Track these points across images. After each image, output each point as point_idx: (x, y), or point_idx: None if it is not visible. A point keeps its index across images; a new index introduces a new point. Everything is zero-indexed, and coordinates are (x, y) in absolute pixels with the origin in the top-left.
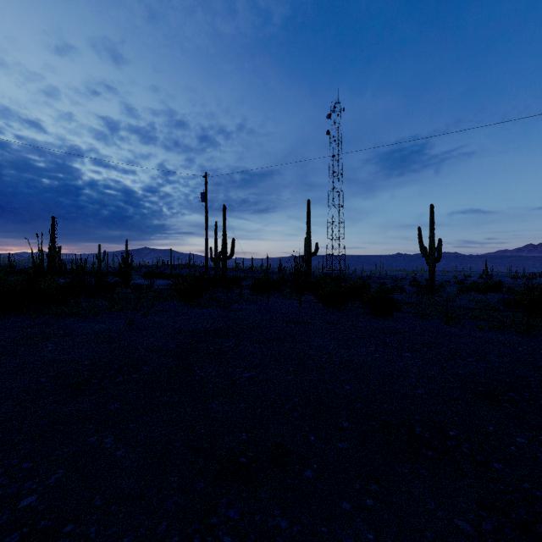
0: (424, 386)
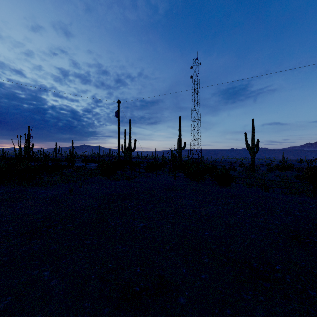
0: (255, 232)
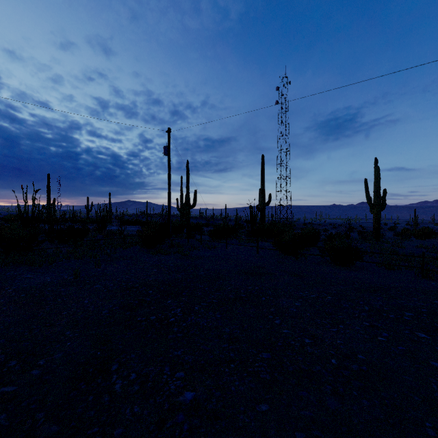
0: None
